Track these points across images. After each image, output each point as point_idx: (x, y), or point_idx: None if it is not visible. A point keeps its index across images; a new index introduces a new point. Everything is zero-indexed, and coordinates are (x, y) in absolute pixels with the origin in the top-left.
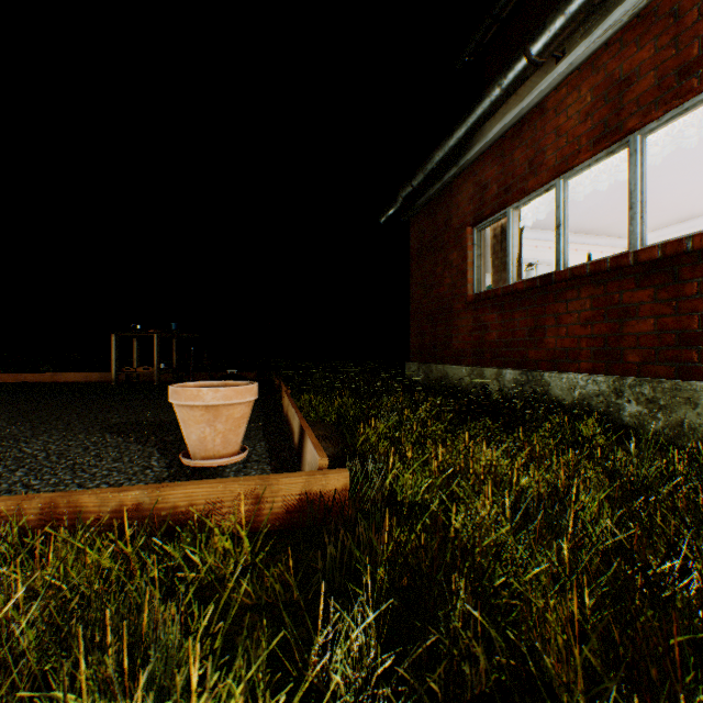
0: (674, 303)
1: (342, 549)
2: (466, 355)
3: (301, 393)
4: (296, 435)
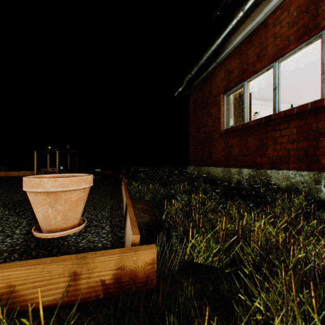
0: None
1: None
2: (220, 161)
3: (133, 182)
4: (124, 208)
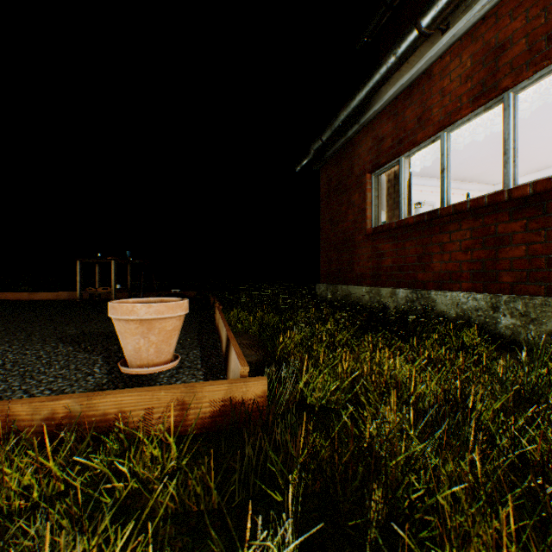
0: (543, 232)
1: (259, 456)
2: (365, 277)
3: (231, 309)
4: (223, 344)
